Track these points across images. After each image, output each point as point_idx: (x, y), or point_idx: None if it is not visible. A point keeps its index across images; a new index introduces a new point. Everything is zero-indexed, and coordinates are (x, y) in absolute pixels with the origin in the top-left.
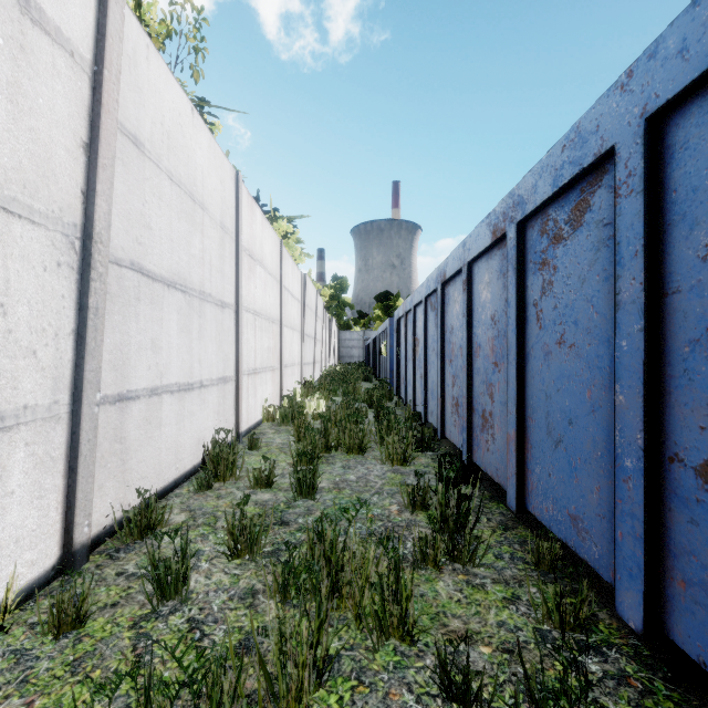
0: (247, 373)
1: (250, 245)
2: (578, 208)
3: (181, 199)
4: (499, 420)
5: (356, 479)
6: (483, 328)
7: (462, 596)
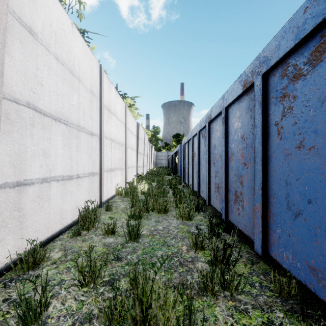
0: (106, 170)
1: (108, 104)
2: (317, 50)
3: (64, 72)
4: (247, 197)
5: (162, 229)
6: (236, 143)
7: (234, 321)
